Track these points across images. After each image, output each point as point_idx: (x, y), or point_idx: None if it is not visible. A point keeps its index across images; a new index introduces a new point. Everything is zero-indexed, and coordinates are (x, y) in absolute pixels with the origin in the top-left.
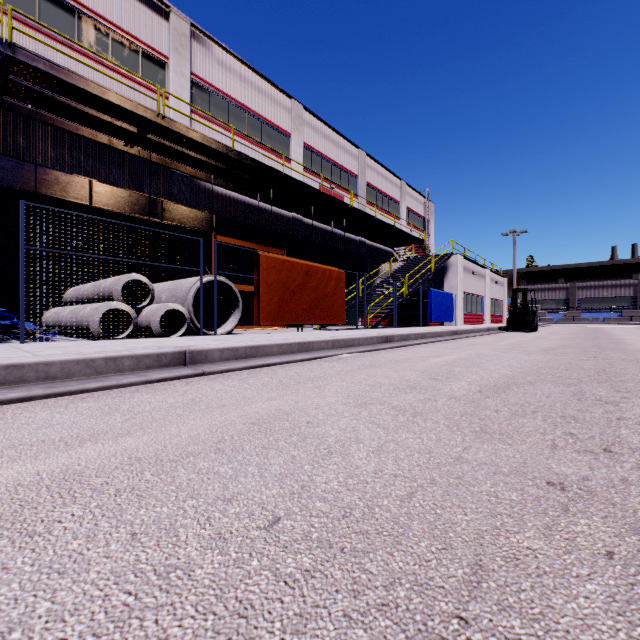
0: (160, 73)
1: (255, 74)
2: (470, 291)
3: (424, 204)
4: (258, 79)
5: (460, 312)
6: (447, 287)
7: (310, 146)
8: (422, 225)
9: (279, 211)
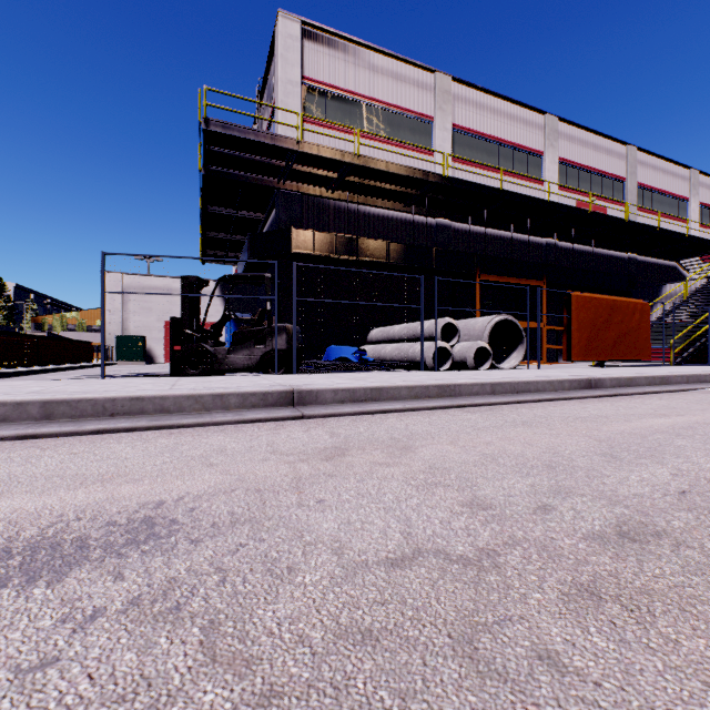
0: (426, 134)
1: (507, 102)
2: None
3: None
4: (510, 106)
5: None
6: None
7: (565, 159)
8: None
9: (531, 239)
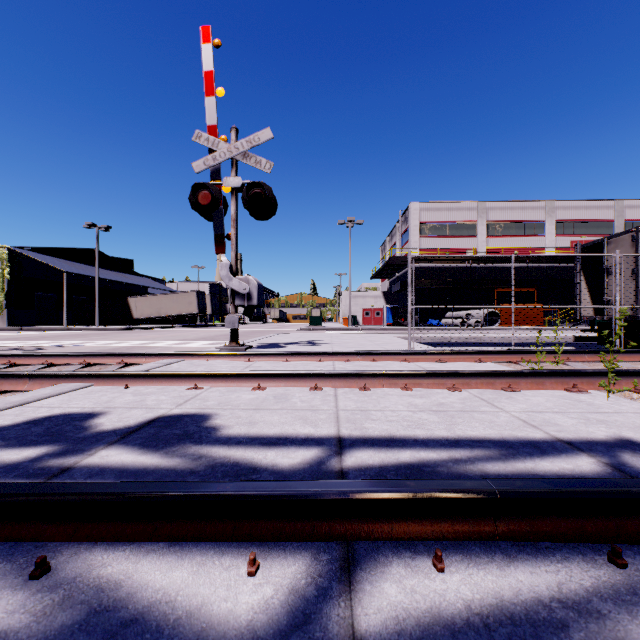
0: (474, 228)
1: (520, 202)
2: None
3: None
4: (522, 203)
5: None
6: None
7: (561, 220)
8: None
9: (536, 265)
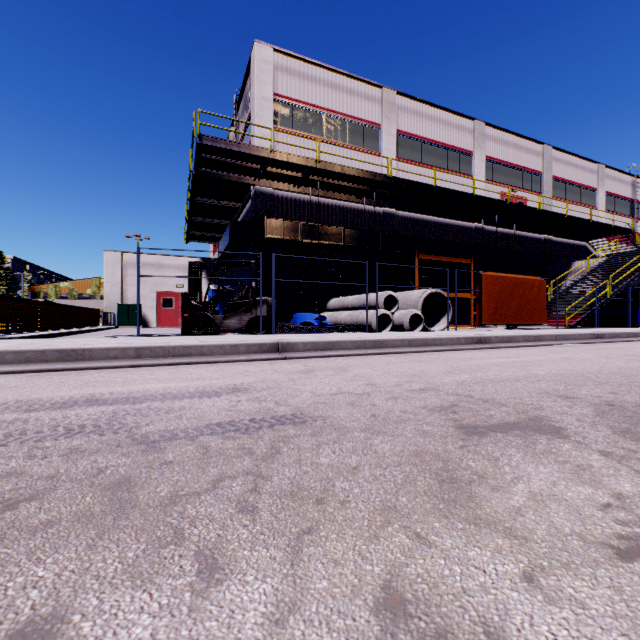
0: (375, 138)
1: (442, 111)
2: None
3: (631, 183)
4: (444, 114)
5: None
6: None
7: (491, 157)
8: (628, 209)
9: (462, 224)
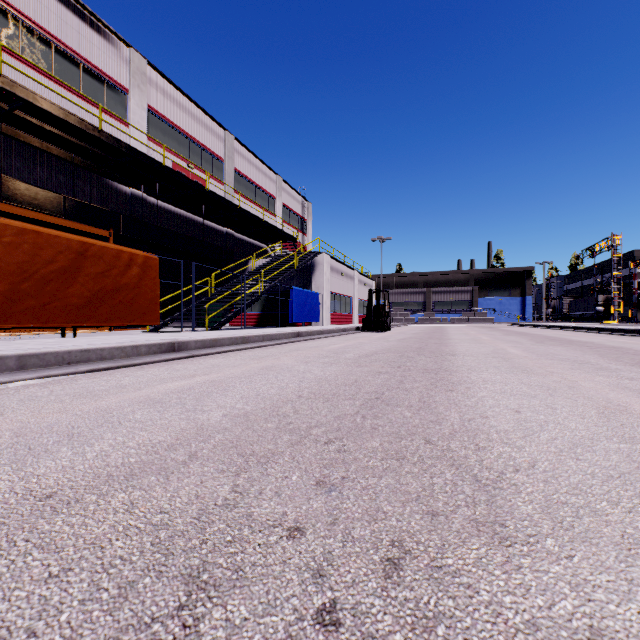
0: None
1: None
2: (338, 291)
3: (302, 203)
4: (74, 5)
5: (327, 312)
6: (314, 286)
7: (159, 112)
8: (300, 224)
9: (110, 183)
